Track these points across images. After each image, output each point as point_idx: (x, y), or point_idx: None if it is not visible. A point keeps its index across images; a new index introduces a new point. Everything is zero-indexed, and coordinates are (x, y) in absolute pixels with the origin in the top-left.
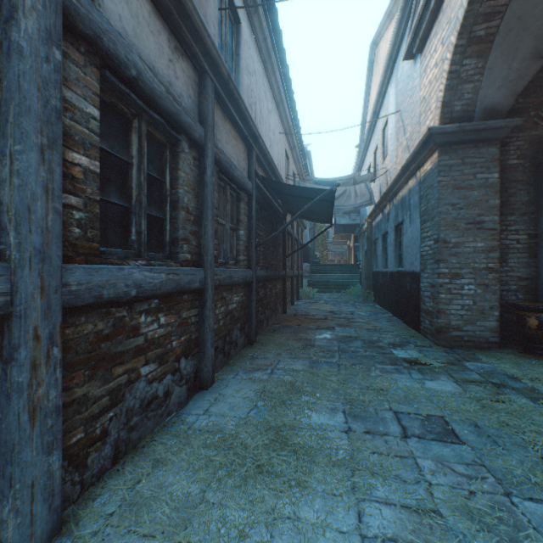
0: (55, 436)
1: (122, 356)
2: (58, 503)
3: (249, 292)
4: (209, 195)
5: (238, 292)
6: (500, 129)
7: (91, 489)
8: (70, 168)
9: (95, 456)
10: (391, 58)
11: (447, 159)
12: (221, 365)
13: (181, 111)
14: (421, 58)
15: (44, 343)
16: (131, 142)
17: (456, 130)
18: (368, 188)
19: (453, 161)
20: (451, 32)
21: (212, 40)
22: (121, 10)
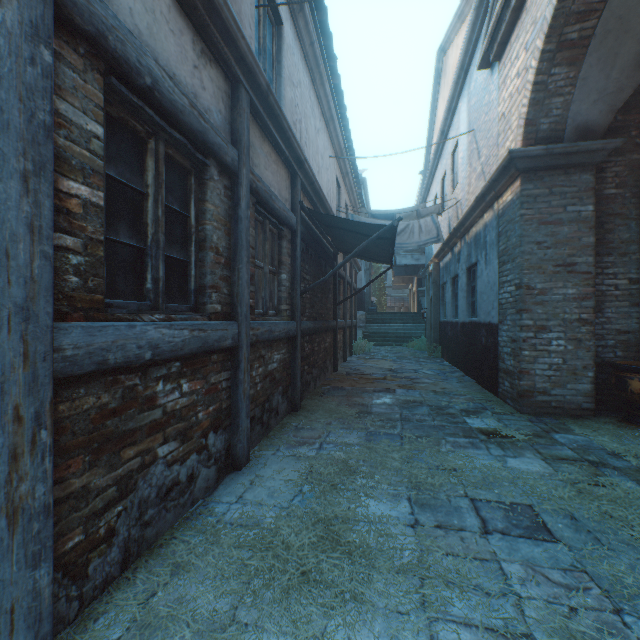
0: (43, 544)
1: (134, 435)
2: (48, 629)
3: (293, 348)
4: (244, 232)
5: (280, 348)
6: (595, 152)
7: (92, 604)
8: (65, 200)
9: (98, 562)
10: (463, 67)
11: (531, 188)
12: (258, 438)
13: (209, 129)
14: (499, 67)
15: (28, 425)
16: (145, 167)
17: (542, 153)
18: (435, 223)
19: (539, 191)
20: (537, 35)
21: (247, 42)
22: (133, 2)
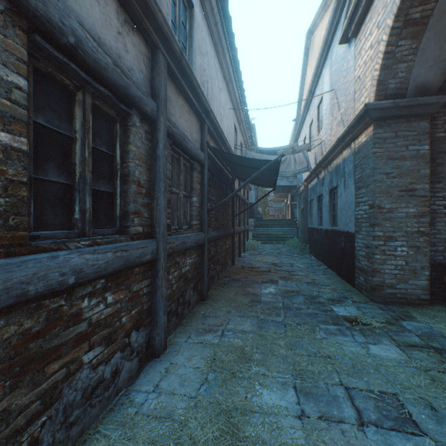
0: None
1: (59, 350)
2: None
3: (202, 253)
4: (162, 167)
5: (191, 254)
6: (431, 105)
7: None
8: None
9: None
10: (326, 43)
11: (382, 132)
12: (174, 326)
13: (131, 85)
14: (355, 42)
15: None
16: (74, 115)
17: (390, 105)
18: (306, 157)
19: (387, 134)
20: (388, 15)
21: (163, 15)
22: None
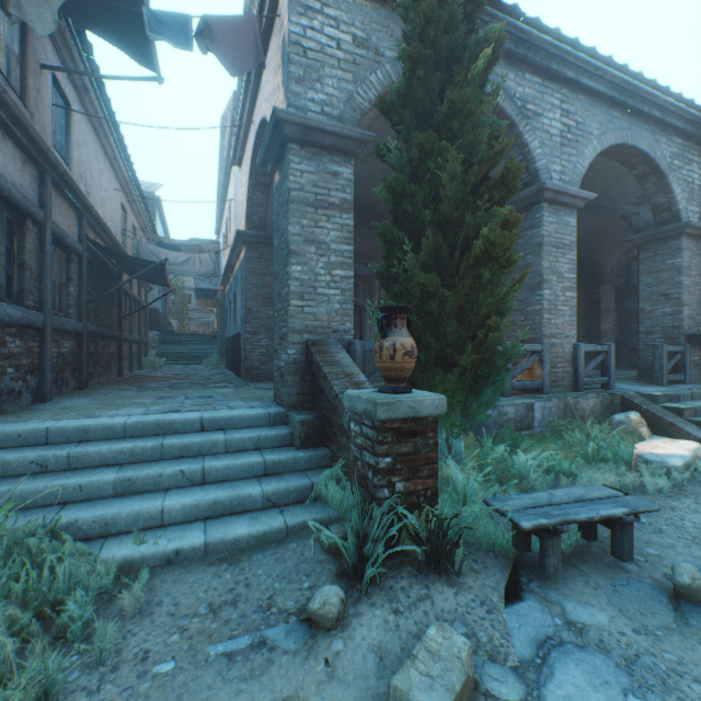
0: None
1: None
2: None
3: (81, 342)
4: (49, 260)
5: (70, 340)
6: None
7: None
8: None
9: None
10: (230, 150)
11: (251, 253)
12: (55, 394)
13: (32, 205)
14: (241, 172)
15: None
16: None
17: (255, 235)
18: (213, 259)
19: (255, 255)
20: (248, 173)
21: (55, 155)
22: None
